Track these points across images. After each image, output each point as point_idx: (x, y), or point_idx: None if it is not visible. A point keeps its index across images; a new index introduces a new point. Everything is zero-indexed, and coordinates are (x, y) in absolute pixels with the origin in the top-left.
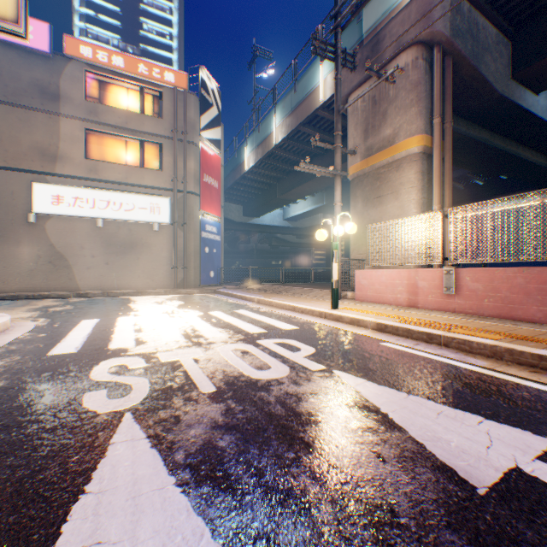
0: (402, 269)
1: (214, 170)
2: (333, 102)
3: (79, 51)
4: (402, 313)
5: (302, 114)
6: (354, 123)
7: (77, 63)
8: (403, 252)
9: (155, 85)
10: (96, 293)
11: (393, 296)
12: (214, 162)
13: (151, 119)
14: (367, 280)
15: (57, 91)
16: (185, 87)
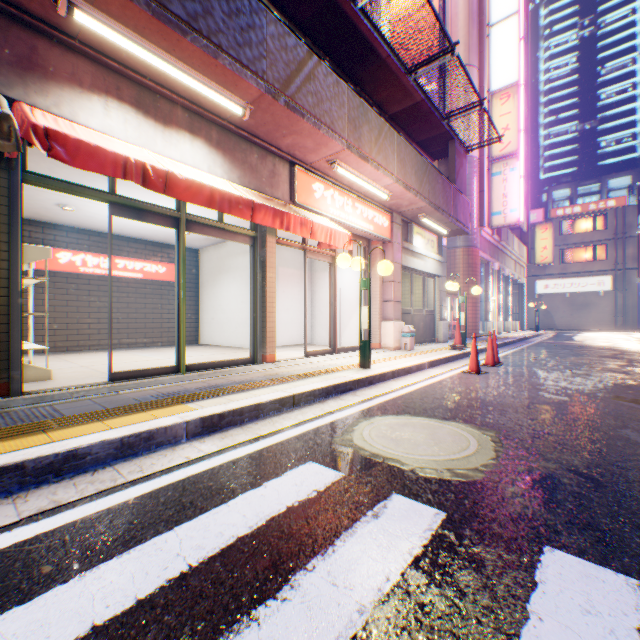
0: None
1: None
2: None
3: (555, 214)
4: None
5: None
6: None
7: (554, 220)
8: None
9: (599, 212)
10: (564, 329)
11: None
12: None
13: (597, 232)
14: None
15: None
16: (621, 205)
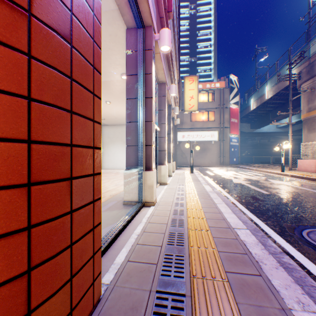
0: (313, 159)
1: (235, 115)
2: None
3: None
4: (307, 174)
5: (280, 86)
6: (302, 97)
7: None
8: (312, 153)
9: (212, 90)
10: (195, 166)
11: (310, 169)
12: (235, 112)
13: (210, 103)
14: (301, 163)
15: (183, 102)
16: (223, 87)
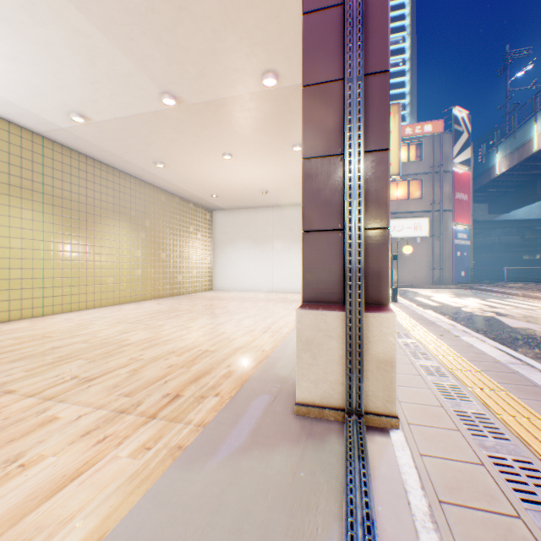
0: None
1: (463, 186)
2: None
3: None
4: None
5: None
6: None
7: None
8: None
9: (415, 139)
10: None
11: None
12: (463, 180)
13: (413, 163)
14: None
15: None
16: (439, 131)
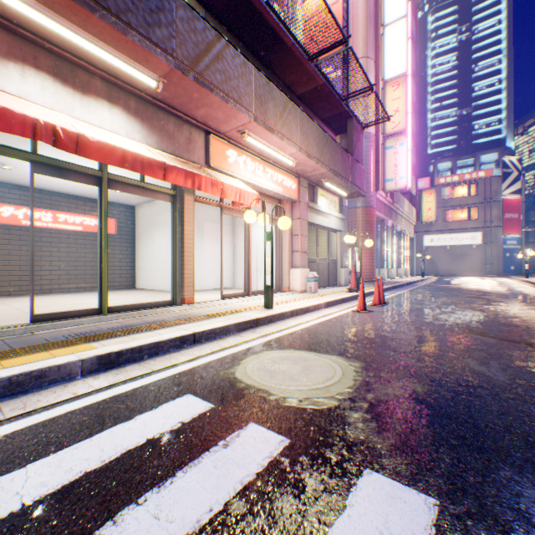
0: None
1: (513, 208)
2: None
3: (438, 182)
4: None
5: None
6: None
7: (437, 186)
8: None
9: (472, 181)
10: (445, 275)
11: None
12: (512, 204)
13: (470, 197)
14: None
15: None
16: (489, 175)
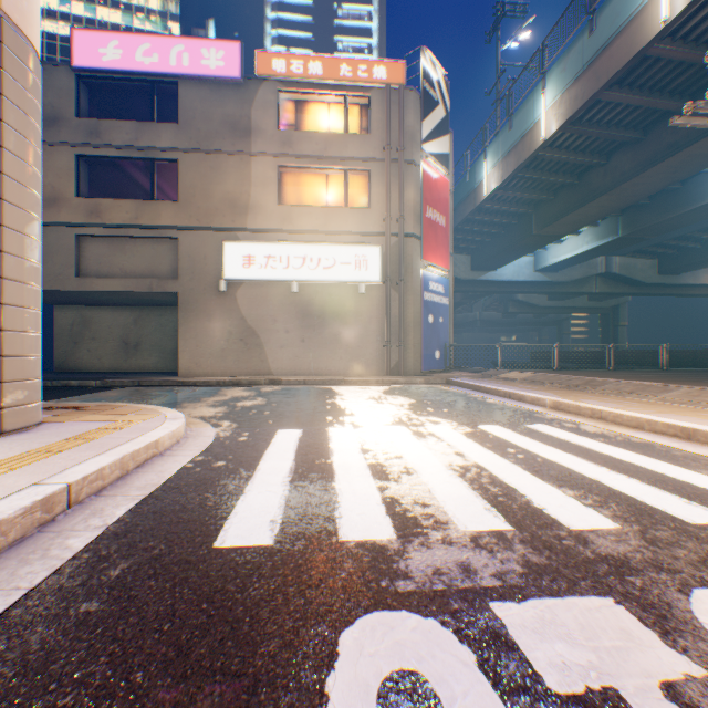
0: None
1: (440, 200)
2: (689, 19)
3: (271, 68)
4: None
5: (610, 65)
6: None
7: (269, 84)
8: None
9: (360, 90)
10: (290, 380)
11: None
12: (439, 188)
13: (355, 138)
14: None
15: (248, 124)
16: (400, 82)
